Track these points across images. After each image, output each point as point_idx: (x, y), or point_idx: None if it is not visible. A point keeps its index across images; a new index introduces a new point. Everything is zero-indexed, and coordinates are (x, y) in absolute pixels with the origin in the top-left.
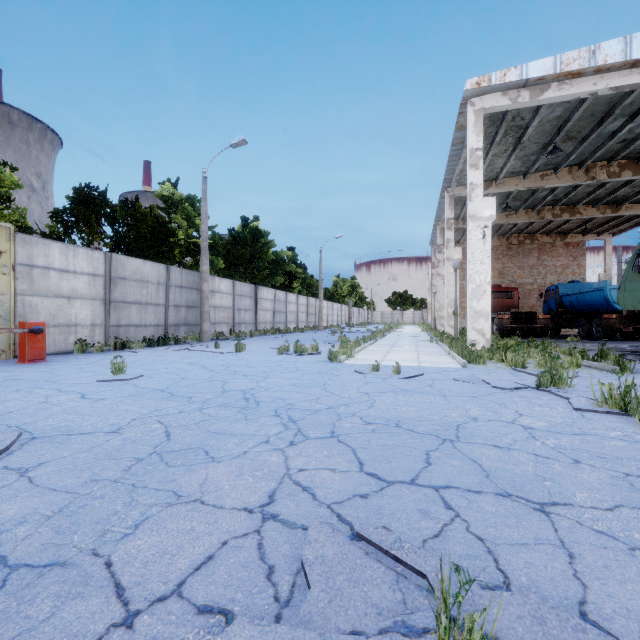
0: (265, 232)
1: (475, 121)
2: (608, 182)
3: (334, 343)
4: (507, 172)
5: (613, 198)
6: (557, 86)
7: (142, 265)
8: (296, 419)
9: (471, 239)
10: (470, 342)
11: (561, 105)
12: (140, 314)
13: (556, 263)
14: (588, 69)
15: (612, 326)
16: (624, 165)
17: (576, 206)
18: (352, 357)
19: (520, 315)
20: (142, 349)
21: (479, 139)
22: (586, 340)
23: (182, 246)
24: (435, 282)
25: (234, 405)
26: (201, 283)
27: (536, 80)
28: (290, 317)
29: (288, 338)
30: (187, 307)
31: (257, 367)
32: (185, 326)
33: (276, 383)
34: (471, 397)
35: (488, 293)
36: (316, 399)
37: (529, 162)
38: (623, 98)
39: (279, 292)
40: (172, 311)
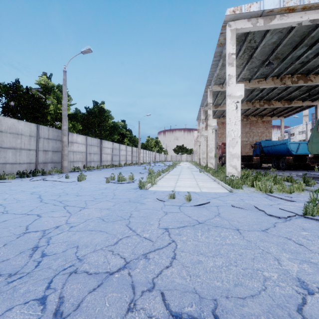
0: (108, 111)
1: (231, 36)
2: (289, 87)
3: (145, 173)
4: (241, 78)
5: (289, 97)
6: (279, 17)
7: (16, 123)
8: (64, 313)
9: (229, 109)
10: (228, 173)
11: (277, 34)
12: (15, 156)
13: (258, 131)
14: (299, 6)
15: (290, 163)
16: (299, 77)
17: (271, 101)
18: (155, 184)
19: (244, 157)
20: (13, 179)
21: (234, 47)
22: (277, 170)
23: (52, 114)
24: (199, 139)
25: (3, 268)
26: (62, 136)
27: (268, 12)
28: (122, 158)
29: (119, 170)
30: (53, 151)
31: (83, 196)
32: (51, 163)
33: (86, 217)
34: (263, 232)
35: (239, 143)
36: (114, 245)
37: (253, 72)
38: (310, 32)
39: (115, 144)
40: (41, 154)
